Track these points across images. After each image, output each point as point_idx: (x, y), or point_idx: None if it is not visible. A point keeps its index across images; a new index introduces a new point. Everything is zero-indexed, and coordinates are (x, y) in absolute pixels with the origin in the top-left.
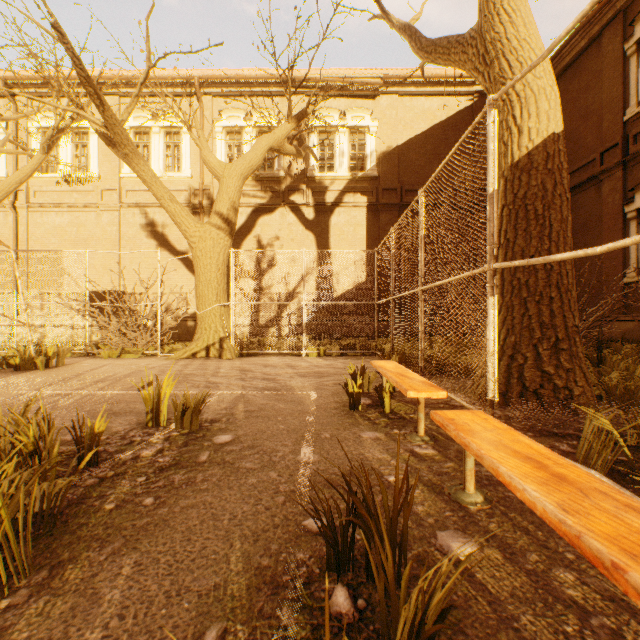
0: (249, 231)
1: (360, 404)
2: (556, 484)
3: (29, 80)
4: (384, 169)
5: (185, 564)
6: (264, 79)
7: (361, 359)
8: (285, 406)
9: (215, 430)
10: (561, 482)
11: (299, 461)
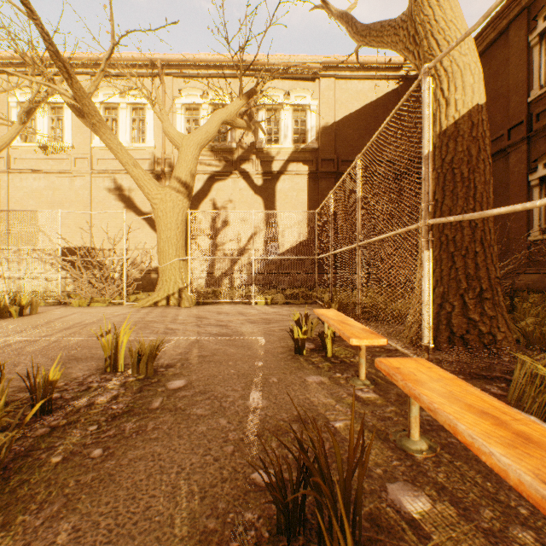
0: (205, 195)
1: (304, 349)
2: (523, 446)
3: (9, 60)
4: (323, 142)
5: (126, 529)
6: (218, 62)
7: (303, 307)
8: (236, 351)
9: (169, 375)
10: (528, 443)
11: (248, 407)
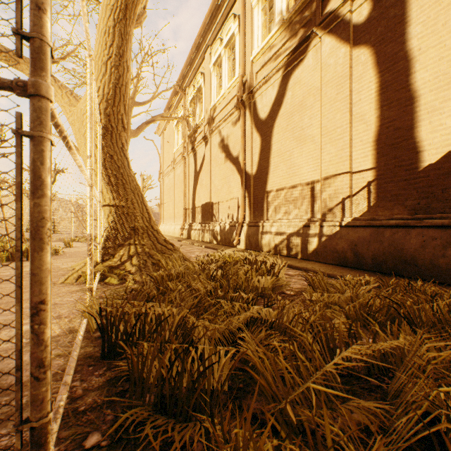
0: (280, 104)
1: None
2: None
3: (182, 75)
4: None
5: None
6: None
7: None
8: None
9: None
10: None
11: None
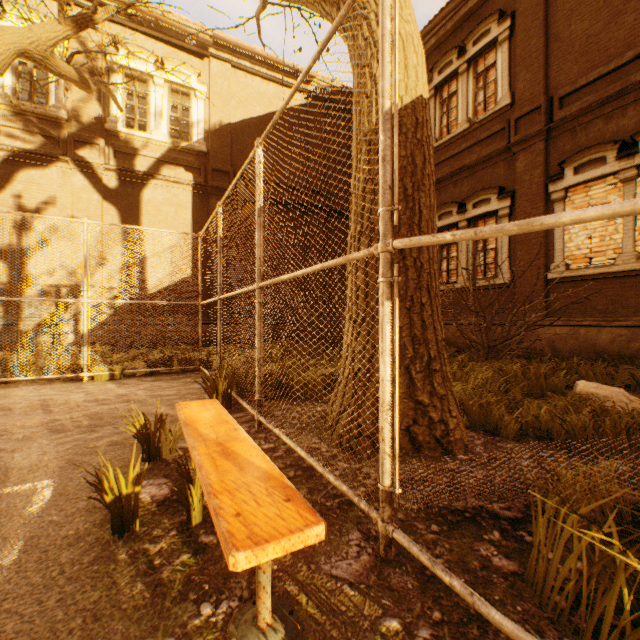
0: None
1: (138, 517)
2: None
3: None
4: (215, 146)
5: None
6: None
7: (179, 379)
8: None
9: None
10: None
11: None
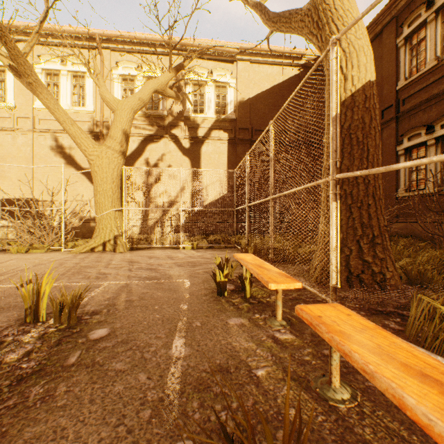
0: (140, 155)
1: (226, 291)
2: None
3: None
4: (240, 114)
5: None
6: (151, 41)
7: (224, 251)
8: (162, 294)
9: (93, 323)
10: None
11: (170, 357)
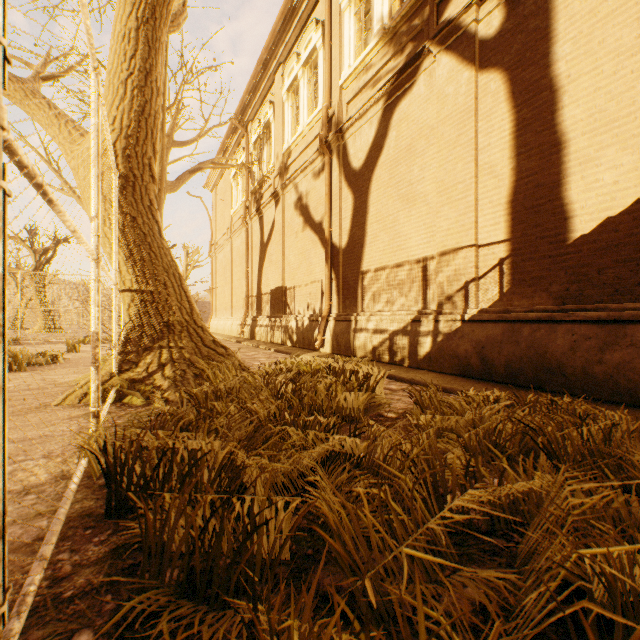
0: (380, 149)
1: None
2: None
3: (242, 104)
4: None
5: None
6: None
7: None
8: None
9: None
10: None
11: None
